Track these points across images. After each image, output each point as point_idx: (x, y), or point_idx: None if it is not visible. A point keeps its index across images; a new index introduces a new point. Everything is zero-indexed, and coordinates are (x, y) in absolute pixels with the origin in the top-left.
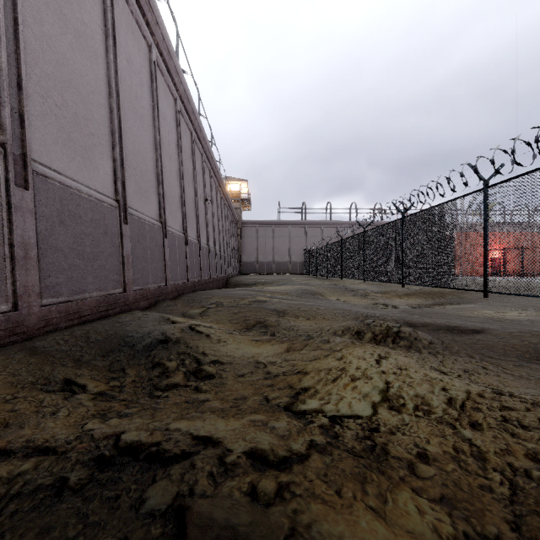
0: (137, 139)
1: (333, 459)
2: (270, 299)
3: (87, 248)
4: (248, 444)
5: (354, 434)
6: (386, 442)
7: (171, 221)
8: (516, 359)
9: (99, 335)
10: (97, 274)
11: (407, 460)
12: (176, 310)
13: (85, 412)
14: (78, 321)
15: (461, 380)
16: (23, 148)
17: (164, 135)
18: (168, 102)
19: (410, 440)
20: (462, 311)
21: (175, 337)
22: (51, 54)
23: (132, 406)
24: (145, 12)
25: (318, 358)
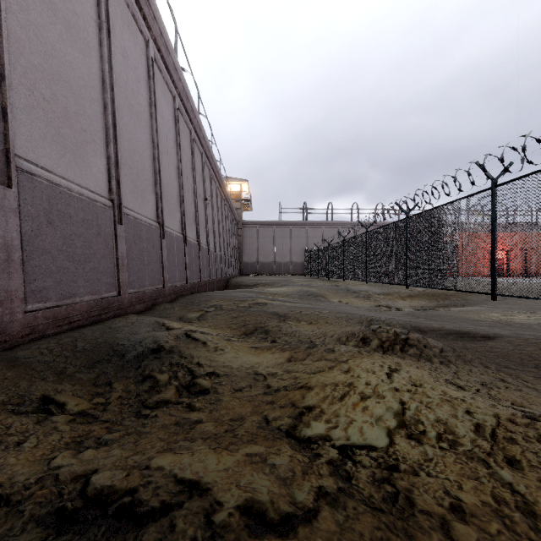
0: (134, 137)
1: (348, 516)
2: (271, 301)
3: (78, 250)
4: (242, 494)
5: (370, 475)
6: (409, 488)
7: (169, 221)
8: (535, 369)
9: (87, 343)
10: (89, 277)
11: (438, 516)
12: (173, 313)
13: (58, 440)
14: (67, 327)
15: (481, 396)
16: (5, 142)
17: (162, 133)
18: (166, 99)
19: (438, 485)
20: (469, 314)
21: (169, 346)
22: (39, 44)
23: (114, 429)
24: (142, 5)
25: (323, 370)
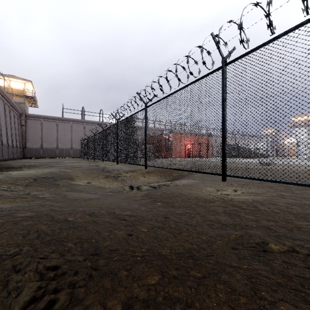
0: None
1: None
2: None
3: None
4: None
5: None
6: None
7: None
8: None
9: None
10: None
11: None
12: None
13: None
14: None
15: None
16: None
17: None
18: None
19: None
20: (193, 190)
21: None
22: None
23: None
24: None
25: None
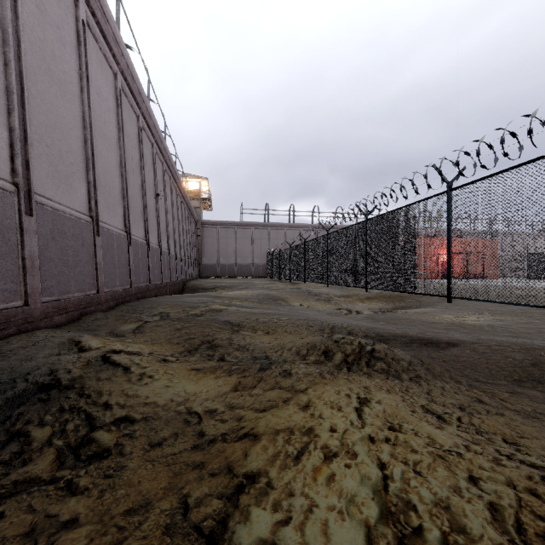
0: (54, 110)
1: None
2: (226, 307)
3: None
4: None
5: None
6: None
7: (108, 216)
8: (505, 381)
9: None
10: None
11: None
12: (105, 325)
13: None
14: None
15: (469, 433)
16: None
17: (99, 113)
18: (104, 75)
19: None
20: (424, 316)
21: (69, 379)
22: None
23: None
24: None
25: (275, 405)
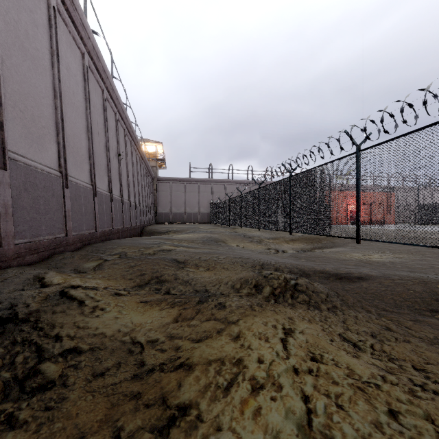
0: (27, 80)
1: None
2: (175, 247)
3: None
4: None
5: None
6: None
7: (76, 172)
8: (408, 310)
9: None
10: None
11: None
12: (70, 263)
13: None
14: None
15: (382, 361)
16: None
17: (68, 85)
18: (73, 54)
19: None
20: (338, 255)
21: (26, 313)
22: None
23: None
24: None
25: (210, 335)
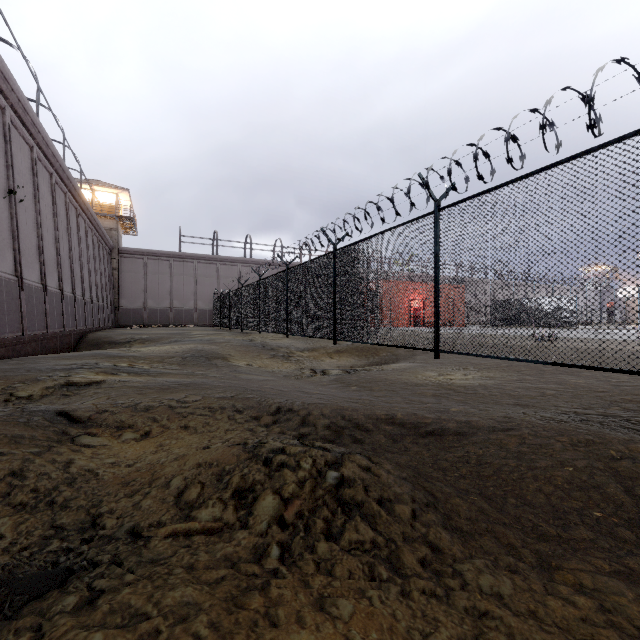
0: None
1: None
2: (106, 378)
3: None
4: None
5: None
6: None
7: None
8: (586, 530)
9: None
10: None
11: None
12: None
13: None
14: None
15: None
16: None
17: None
18: None
19: None
20: (405, 375)
21: None
22: None
23: None
24: None
25: None
